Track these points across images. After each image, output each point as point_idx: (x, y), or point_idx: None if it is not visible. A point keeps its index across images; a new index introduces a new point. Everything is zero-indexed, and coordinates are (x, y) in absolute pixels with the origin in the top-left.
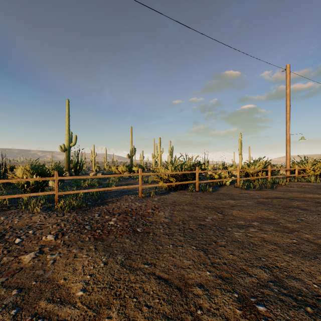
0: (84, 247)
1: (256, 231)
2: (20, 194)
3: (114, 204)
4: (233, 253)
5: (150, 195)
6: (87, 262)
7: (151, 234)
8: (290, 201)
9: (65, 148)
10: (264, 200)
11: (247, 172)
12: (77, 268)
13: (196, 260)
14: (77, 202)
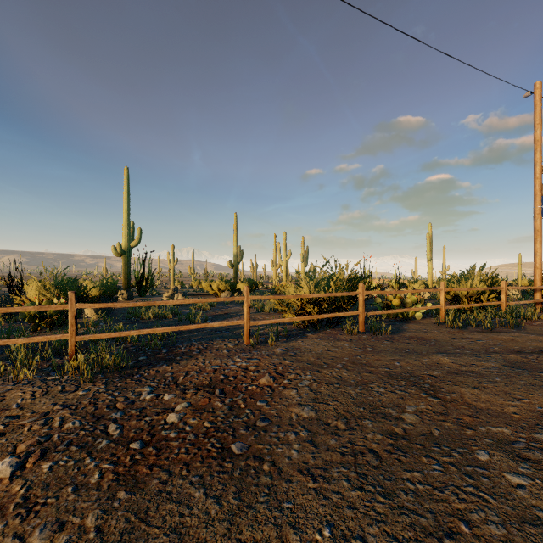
0: (70, 518)
1: None
2: None
3: (191, 362)
4: None
5: (267, 340)
6: None
7: (265, 467)
8: None
9: (122, 250)
10: (519, 358)
11: (455, 293)
12: None
13: None
14: (113, 359)
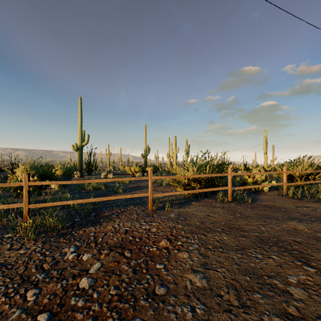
0: None
1: None
2: None
3: (110, 224)
4: None
5: (165, 206)
6: None
7: None
8: None
9: (77, 147)
10: None
11: (290, 174)
12: None
13: None
14: (53, 222)
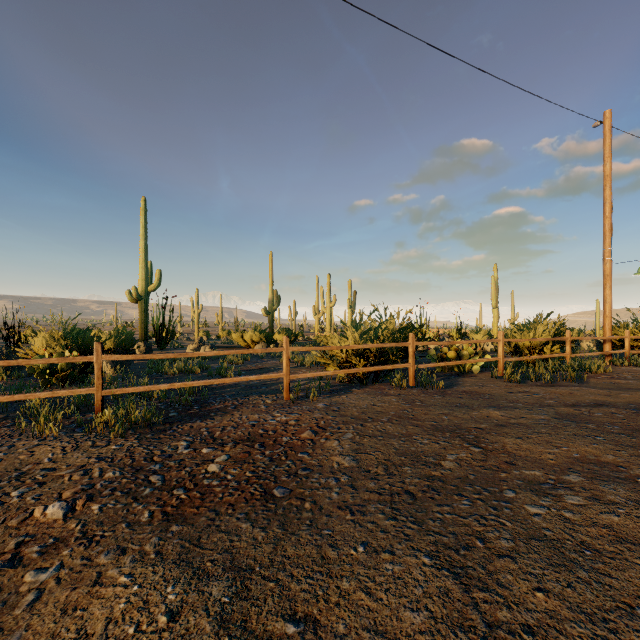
0: (129, 545)
1: (584, 506)
2: (17, 395)
3: (227, 418)
4: (545, 586)
5: (308, 395)
6: (122, 604)
7: (307, 506)
8: (634, 414)
9: (138, 295)
10: (572, 411)
11: (517, 344)
12: (90, 629)
13: (438, 609)
14: (144, 414)
